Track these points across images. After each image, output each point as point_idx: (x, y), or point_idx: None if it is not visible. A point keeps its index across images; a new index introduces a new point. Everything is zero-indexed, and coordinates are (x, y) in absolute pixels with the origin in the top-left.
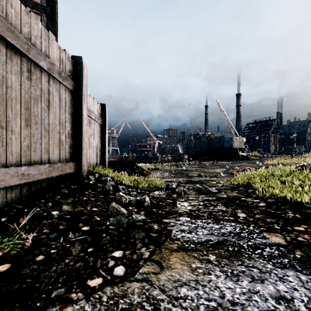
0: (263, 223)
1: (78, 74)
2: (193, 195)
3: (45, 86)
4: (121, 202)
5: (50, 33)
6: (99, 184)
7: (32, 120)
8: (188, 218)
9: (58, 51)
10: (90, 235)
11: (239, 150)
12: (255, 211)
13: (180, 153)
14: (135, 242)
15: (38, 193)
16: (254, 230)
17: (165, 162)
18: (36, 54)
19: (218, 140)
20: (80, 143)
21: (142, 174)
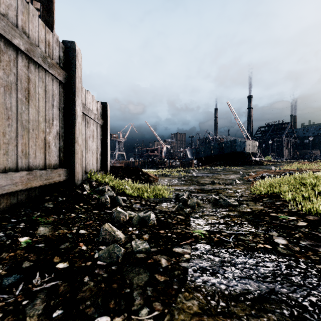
0: (317, 256)
1: (71, 62)
2: (209, 209)
3: (23, 72)
4: (119, 220)
5: (31, 6)
6: (95, 195)
7: (2, 113)
8: (208, 246)
9: (43, 31)
10: (65, 280)
11: (252, 155)
12: (296, 234)
13: (189, 158)
14: (132, 294)
15: (11, 208)
16: (308, 269)
17: (173, 167)
18: (7, 27)
19: (229, 144)
20: (73, 145)
21: (148, 181)
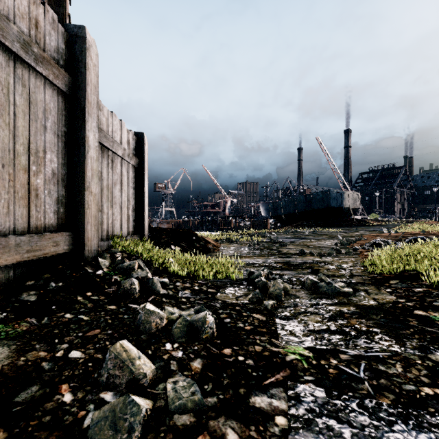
0: None
1: (78, 59)
2: (305, 299)
3: None
4: (149, 328)
5: None
6: (116, 277)
7: None
8: (320, 392)
9: None
10: None
11: (353, 211)
12: None
13: (263, 217)
14: None
15: None
16: None
17: (241, 228)
18: None
19: (321, 197)
20: (81, 195)
21: (205, 249)
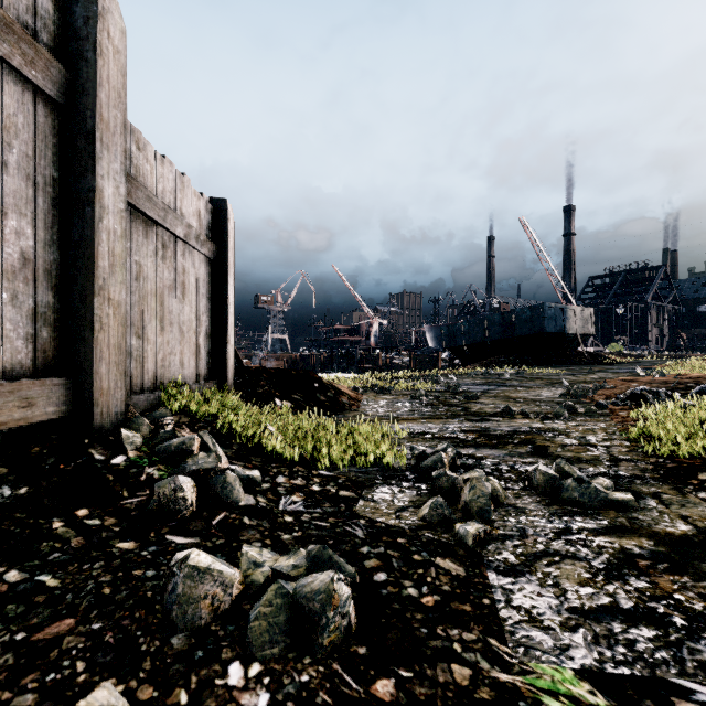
0: None
1: (80, 34)
2: (540, 518)
3: None
4: (193, 616)
5: None
6: (151, 470)
7: None
8: None
9: None
10: None
11: (583, 340)
12: None
13: (430, 348)
14: None
15: None
16: None
17: (395, 368)
18: None
19: (529, 315)
20: (87, 304)
21: (335, 405)
